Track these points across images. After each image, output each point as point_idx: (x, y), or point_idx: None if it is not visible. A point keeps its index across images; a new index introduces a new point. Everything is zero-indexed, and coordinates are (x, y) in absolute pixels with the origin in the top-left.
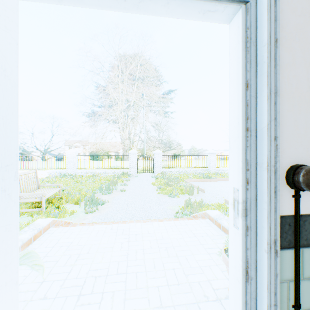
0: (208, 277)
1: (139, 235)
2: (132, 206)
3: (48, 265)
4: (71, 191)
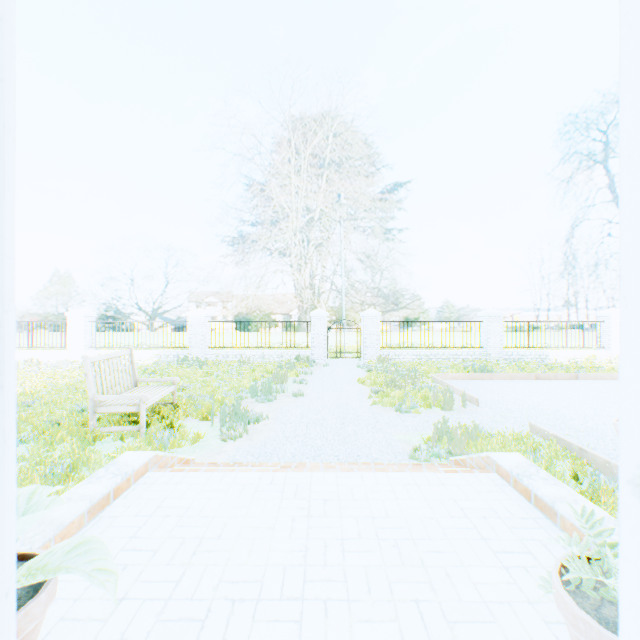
0: (509, 637)
1: (332, 502)
2: (318, 429)
3: (136, 559)
4: (196, 393)
